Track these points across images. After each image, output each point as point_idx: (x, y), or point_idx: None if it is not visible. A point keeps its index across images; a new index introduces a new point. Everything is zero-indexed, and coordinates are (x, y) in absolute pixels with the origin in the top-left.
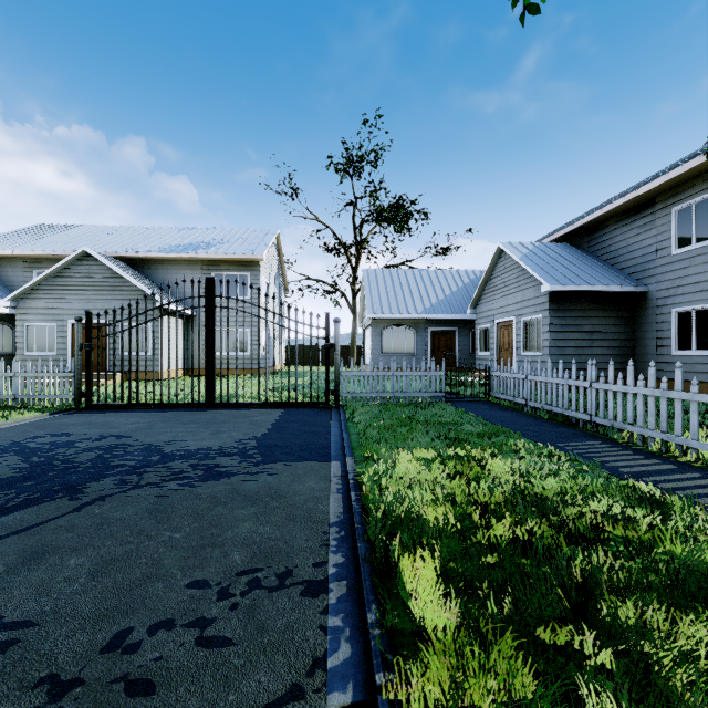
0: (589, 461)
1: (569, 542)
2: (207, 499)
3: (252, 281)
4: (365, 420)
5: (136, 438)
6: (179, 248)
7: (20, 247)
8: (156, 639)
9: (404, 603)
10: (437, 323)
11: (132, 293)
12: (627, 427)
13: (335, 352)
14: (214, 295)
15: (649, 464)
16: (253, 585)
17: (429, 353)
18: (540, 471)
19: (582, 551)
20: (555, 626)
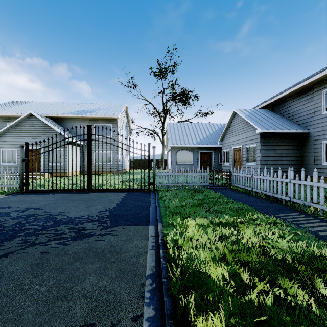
0: (298, 227)
1: (316, 303)
2: (71, 255)
3: (113, 128)
4: (168, 199)
5: (44, 210)
6: (78, 112)
7: (0, 111)
8: None
9: None
10: (203, 149)
11: (54, 134)
12: (313, 205)
13: (153, 163)
14: (91, 134)
15: None
16: None
17: (199, 163)
18: (273, 235)
19: None
20: None
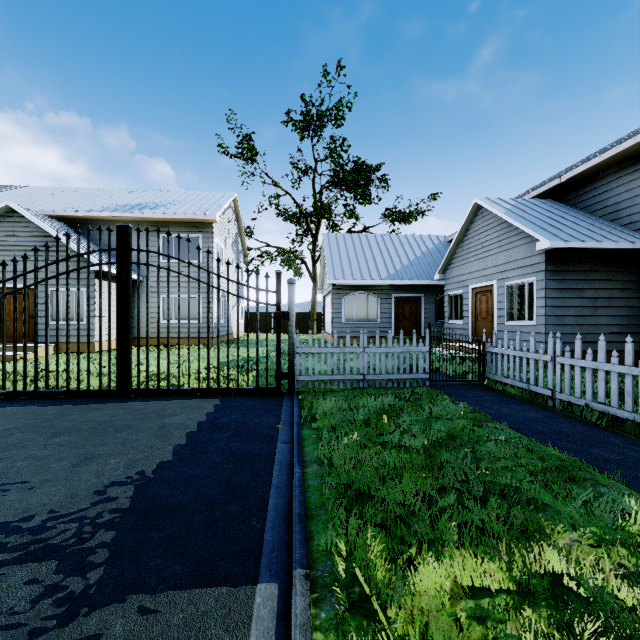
0: None
1: None
2: None
3: (204, 244)
4: (329, 427)
5: None
6: (125, 208)
7: None
8: None
9: None
10: (402, 289)
11: (63, 254)
12: None
13: (289, 322)
14: (128, 248)
15: None
16: None
17: (393, 321)
18: None
19: None
20: None
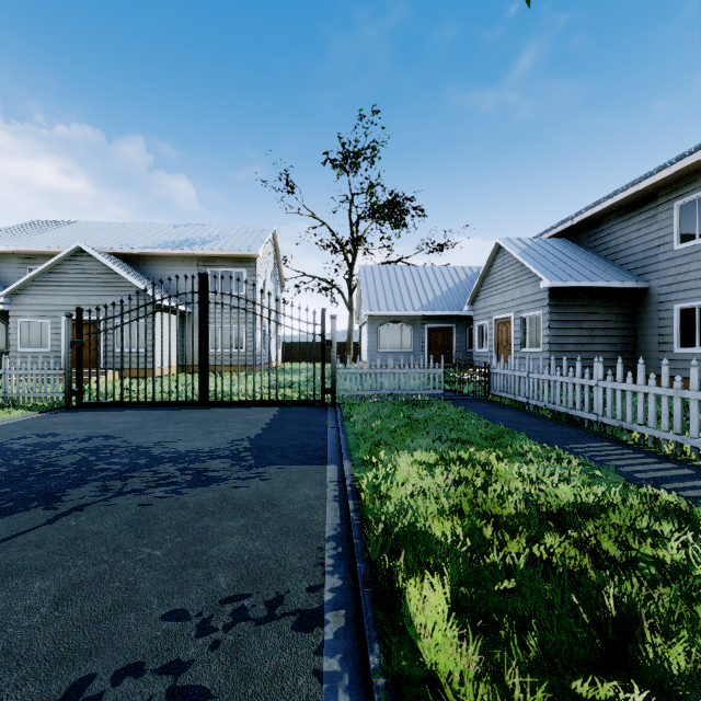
0: (600, 466)
1: (594, 564)
2: (193, 508)
3: (248, 277)
4: (363, 420)
5: (125, 439)
6: (175, 244)
7: (14, 243)
8: (120, 691)
9: (411, 640)
10: (434, 320)
11: (126, 289)
12: (637, 428)
13: (332, 349)
14: (207, 291)
15: (665, 468)
16: (239, 616)
17: (426, 350)
18: (551, 477)
19: (610, 575)
20: (596, 680)
